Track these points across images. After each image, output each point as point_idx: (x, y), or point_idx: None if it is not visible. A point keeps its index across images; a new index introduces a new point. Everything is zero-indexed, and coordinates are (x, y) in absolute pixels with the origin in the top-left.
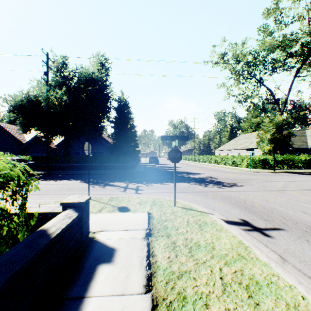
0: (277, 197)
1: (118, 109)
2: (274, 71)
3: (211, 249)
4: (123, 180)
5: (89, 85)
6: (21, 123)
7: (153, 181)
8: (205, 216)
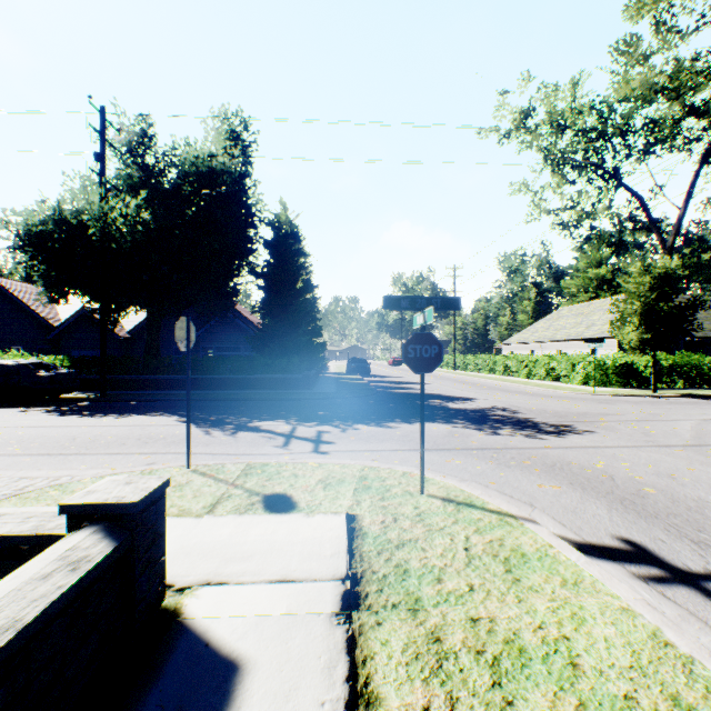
0: (696, 464)
1: (273, 243)
2: (649, 152)
3: (567, 669)
4: (284, 416)
5: (203, 186)
6: (42, 278)
7: (359, 419)
8: (515, 529)
